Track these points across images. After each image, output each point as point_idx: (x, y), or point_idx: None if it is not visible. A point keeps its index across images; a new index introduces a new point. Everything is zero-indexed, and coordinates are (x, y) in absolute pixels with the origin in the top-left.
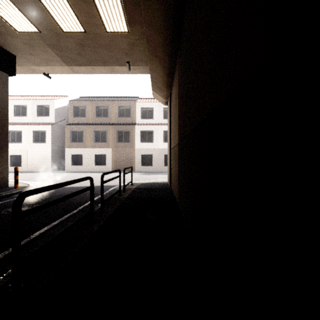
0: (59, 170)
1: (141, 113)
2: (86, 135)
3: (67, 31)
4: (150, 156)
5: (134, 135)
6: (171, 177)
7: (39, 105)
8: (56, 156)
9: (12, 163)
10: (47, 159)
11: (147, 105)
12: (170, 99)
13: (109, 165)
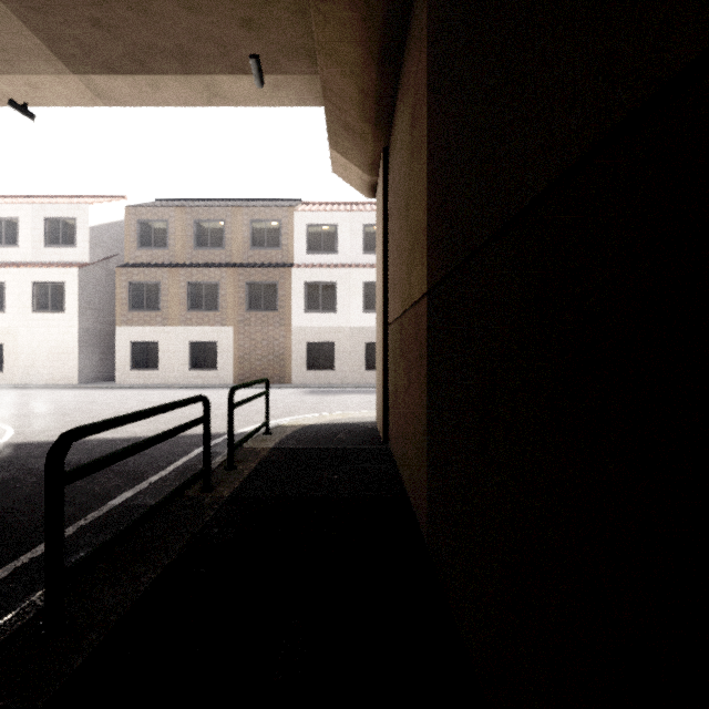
0: (103, 381)
1: (308, 239)
2: (168, 293)
3: None
4: (330, 346)
5: (288, 293)
6: (388, 413)
7: (51, 218)
8: (94, 346)
9: None
10: (69, 353)
11: (321, 217)
12: (386, 166)
13: (225, 368)
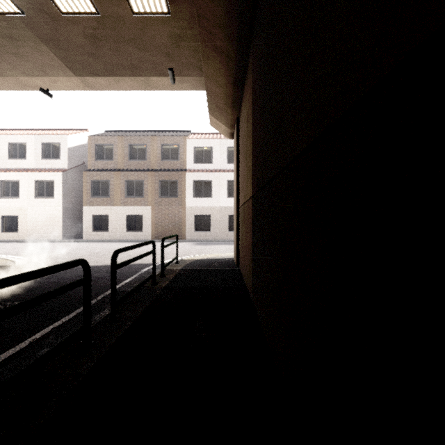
0: (75, 237)
1: (195, 155)
2: (114, 186)
3: (67, 11)
4: (208, 217)
5: (184, 186)
6: (239, 252)
7: (45, 143)
8: (70, 217)
9: (5, 227)
10: (57, 221)
11: (203, 142)
12: (238, 127)
13: (147, 230)
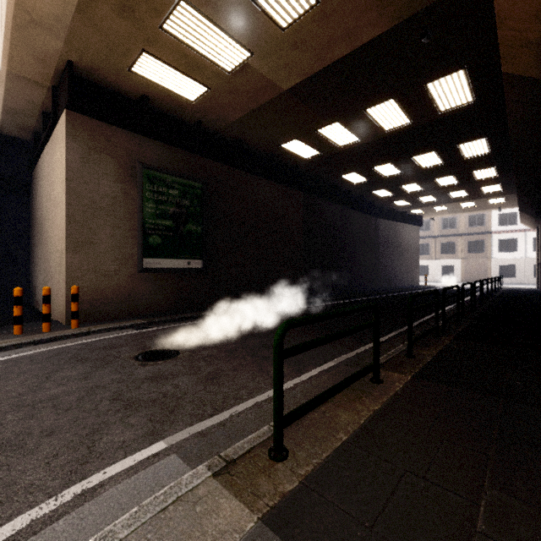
0: None
1: (499, 220)
2: (432, 247)
3: (464, 207)
4: (512, 266)
5: (489, 244)
6: (538, 283)
7: None
8: None
9: None
10: None
11: (507, 210)
12: (537, 230)
13: (457, 276)
